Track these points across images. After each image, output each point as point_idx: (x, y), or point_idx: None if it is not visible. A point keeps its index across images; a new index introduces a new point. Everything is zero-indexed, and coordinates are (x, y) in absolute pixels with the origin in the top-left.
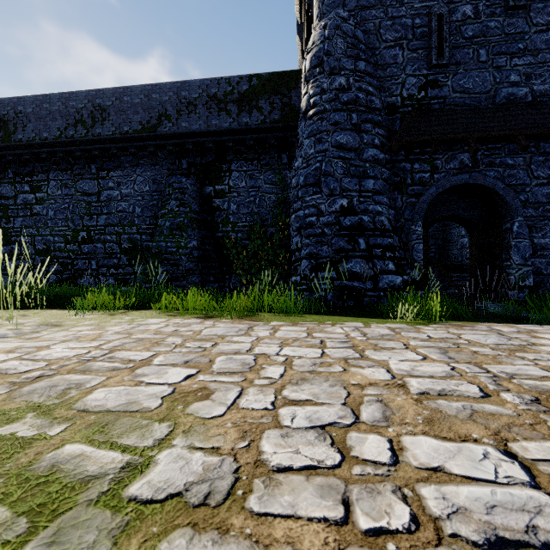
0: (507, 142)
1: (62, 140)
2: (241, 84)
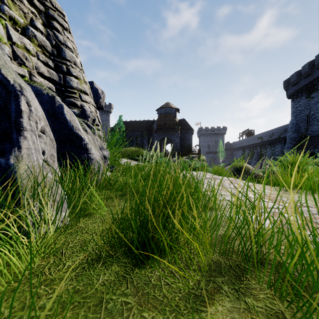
0: None
1: (268, 140)
2: None
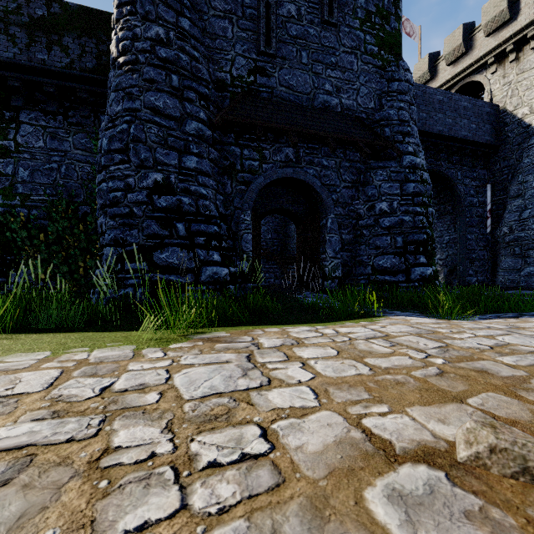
0: (323, 144)
1: None
2: (33, 5)
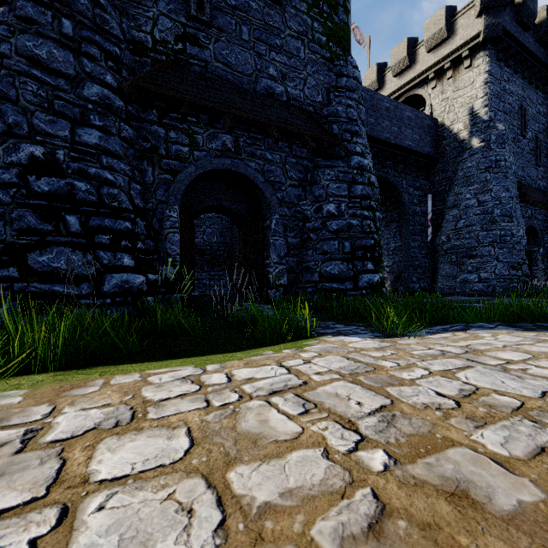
0: (267, 135)
1: None
2: None
